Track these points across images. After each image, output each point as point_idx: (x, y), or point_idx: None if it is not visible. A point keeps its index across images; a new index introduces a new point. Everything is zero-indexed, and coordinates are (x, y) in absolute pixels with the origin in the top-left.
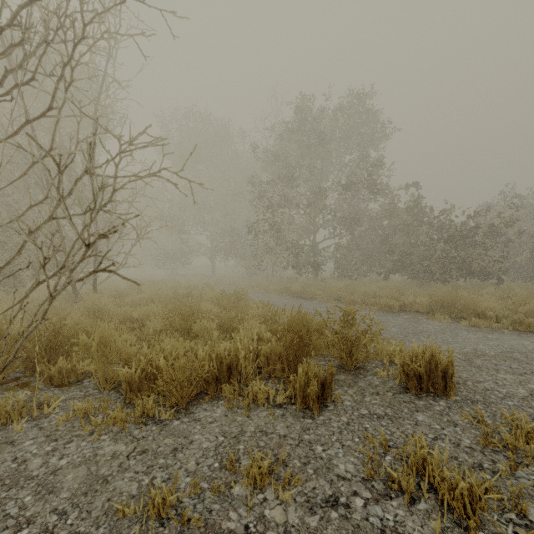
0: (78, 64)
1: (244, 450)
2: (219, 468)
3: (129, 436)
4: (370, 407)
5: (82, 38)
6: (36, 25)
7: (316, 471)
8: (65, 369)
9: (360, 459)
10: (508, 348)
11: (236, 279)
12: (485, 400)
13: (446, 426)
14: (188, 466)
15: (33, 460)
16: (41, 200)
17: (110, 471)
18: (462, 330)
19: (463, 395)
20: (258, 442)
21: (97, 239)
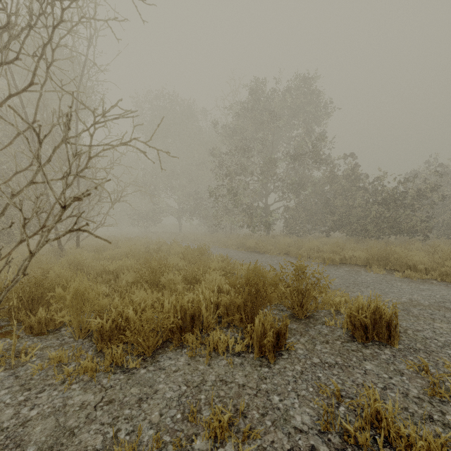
0: (57, 46)
1: (205, 400)
2: (181, 419)
3: (98, 385)
4: (321, 356)
5: (60, 21)
6: (18, 9)
7: (274, 423)
8: (44, 319)
9: (315, 410)
10: (440, 298)
11: (200, 236)
12: (426, 349)
13: (393, 375)
14: (152, 418)
15: (5, 411)
16: (26, 167)
17: (77, 423)
18: (396, 281)
19: (405, 343)
20: (218, 392)
21: (72, 202)
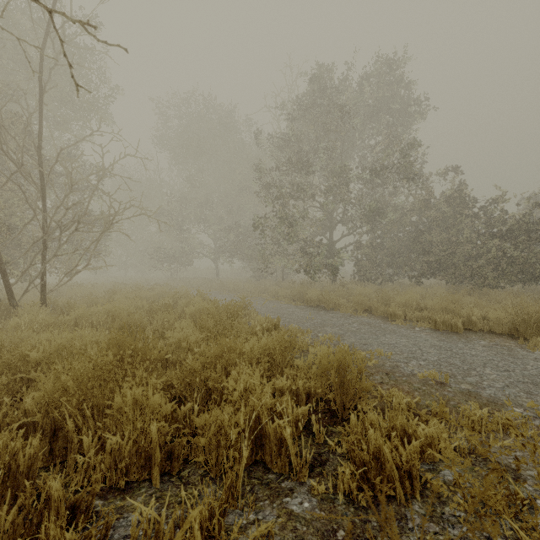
0: None
1: None
2: None
3: None
4: None
5: None
6: None
7: None
8: None
9: None
10: None
11: (241, 284)
12: None
13: None
14: None
15: None
16: None
17: None
18: None
19: None
20: None
21: None
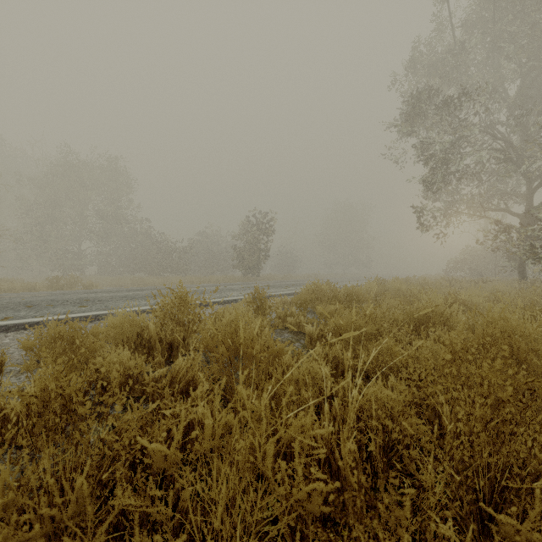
0: None
1: None
2: None
3: None
4: None
5: None
6: None
7: None
8: None
9: None
10: None
11: None
12: None
13: None
14: None
15: None
16: None
17: None
18: None
19: None
20: None
21: None
